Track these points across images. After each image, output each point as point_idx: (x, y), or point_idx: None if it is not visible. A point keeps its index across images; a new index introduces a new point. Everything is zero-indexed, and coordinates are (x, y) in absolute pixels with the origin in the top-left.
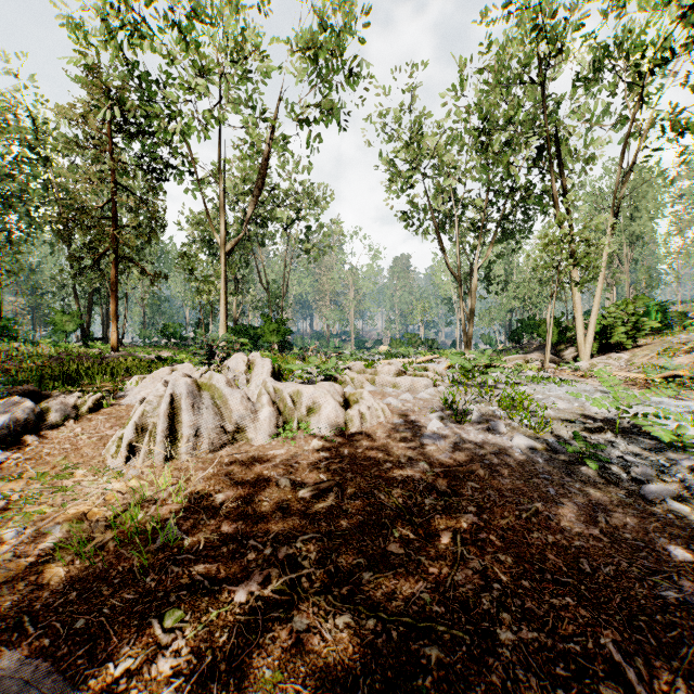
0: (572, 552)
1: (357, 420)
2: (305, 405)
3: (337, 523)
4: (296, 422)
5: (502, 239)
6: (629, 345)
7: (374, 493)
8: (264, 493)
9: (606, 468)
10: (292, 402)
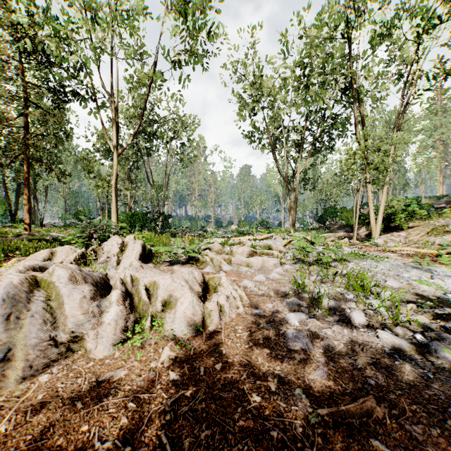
0: None
1: (215, 315)
2: (160, 299)
3: None
4: (149, 320)
5: (315, 153)
6: (404, 226)
7: None
8: None
9: None
10: (146, 296)
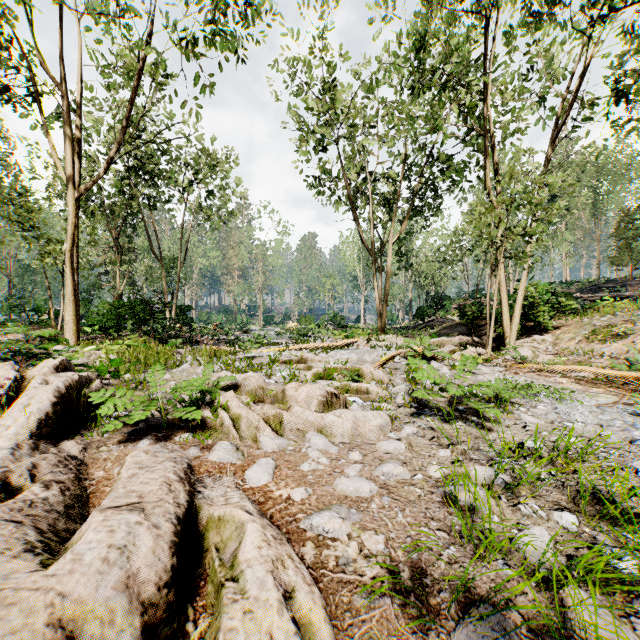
0: None
1: None
2: None
3: None
4: None
5: (413, 215)
6: (549, 327)
7: None
8: None
9: None
10: None
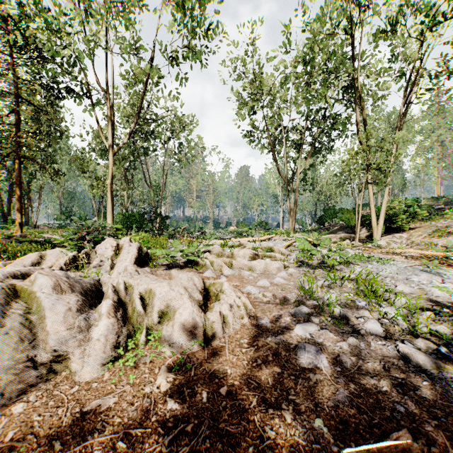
0: None
1: (218, 327)
2: (157, 309)
3: None
4: (144, 334)
5: (314, 153)
6: (406, 228)
7: None
8: None
9: None
10: (141, 306)
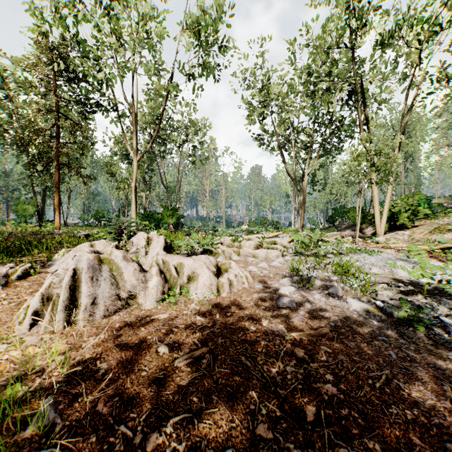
0: (434, 433)
1: (226, 286)
2: (186, 274)
3: (208, 397)
4: (179, 288)
5: (323, 154)
6: (409, 225)
7: (241, 360)
8: (143, 362)
9: (429, 329)
10: (176, 272)
